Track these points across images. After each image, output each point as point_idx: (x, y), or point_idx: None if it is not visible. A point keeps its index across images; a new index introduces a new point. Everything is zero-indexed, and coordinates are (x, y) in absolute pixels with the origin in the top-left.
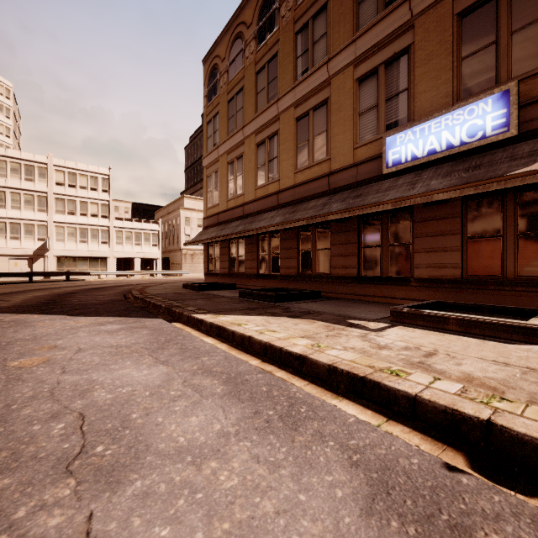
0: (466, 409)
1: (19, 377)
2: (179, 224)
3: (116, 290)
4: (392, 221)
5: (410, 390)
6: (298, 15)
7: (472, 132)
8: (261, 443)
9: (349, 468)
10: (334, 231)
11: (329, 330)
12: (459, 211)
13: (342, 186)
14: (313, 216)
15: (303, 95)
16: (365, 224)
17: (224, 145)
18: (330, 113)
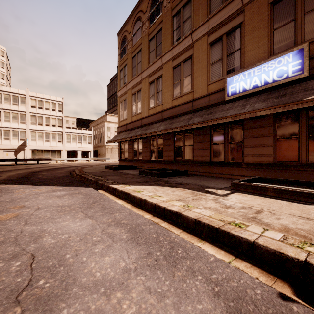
0: (288, 252)
1: None
2: (104, 131)
3: (66, 169)
4: (230, 128)
5: (249, 238)
6: (174, 5)
7: (280, 74)
8: (152, 277)
9: (213, 298)
10: (196, 134)
11: (194, 195)
12: (272, 122)
13: (200, 107)
14: (183, 125)
15: (177, 53)
16: (214, 130)
17: (130, 83)
18: (193, 63)
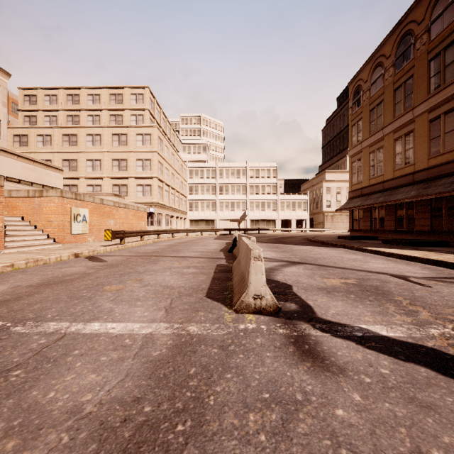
0: None
1: (319, 254)
2: (321, 193)
3: (297, 238)
4: None
5: (453, 262)
6: (431, 48)
7: None
8: (398, 264)
9: (420, 267)
10: None
11: (437, 254)
12: None
13: None
14: (440, 192)
15: (436, 104)
16: None
17: (366, 141)
18: None
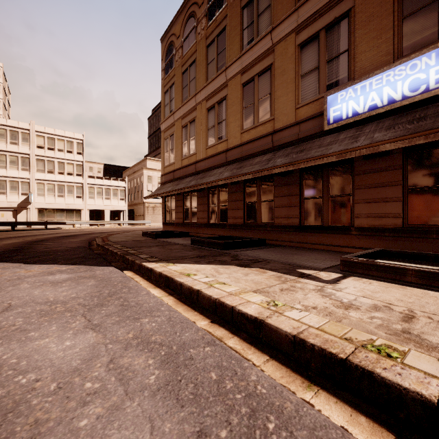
0: None
1: None
2: (142, 182)
3: (83, 237)
4: (332, 174)
5: (424, 390)
6: None
7: (414, 86)
8: None
9: None
10: (278, 184)
11: (282, 282)
12: (400, 163)
13: (285, 143)
14: (259, 170)
15: (249, 63)
16: (306, 177)
17: (178, 111)
18: (274, 77)
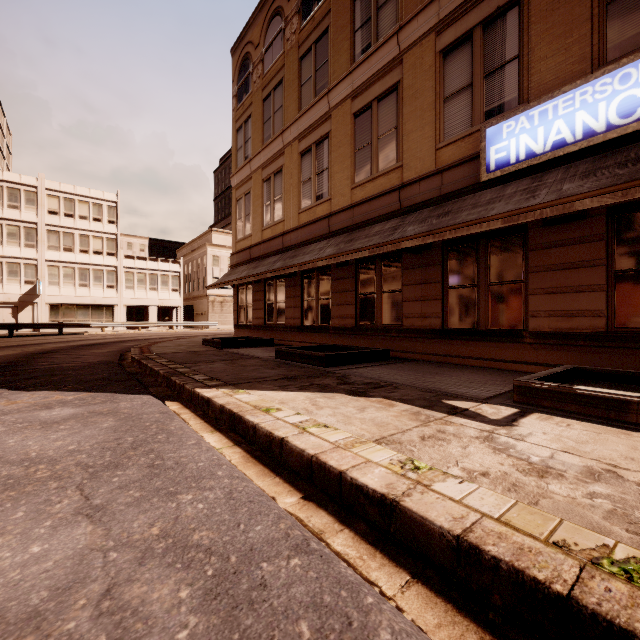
0: None
1: None
2: (205, 265)
3: (114, 347)
4: (493, 250)
5: None
6: None
7: (626, 109)
8: None
9: None
10: (408, 266)
11: (422, 424)
12: (602, 231)
13: (419, 202)
14: (379, 243)
15: (364, 81)
16: (452, 254)
17: (257, 157)
18: (402, 102)
